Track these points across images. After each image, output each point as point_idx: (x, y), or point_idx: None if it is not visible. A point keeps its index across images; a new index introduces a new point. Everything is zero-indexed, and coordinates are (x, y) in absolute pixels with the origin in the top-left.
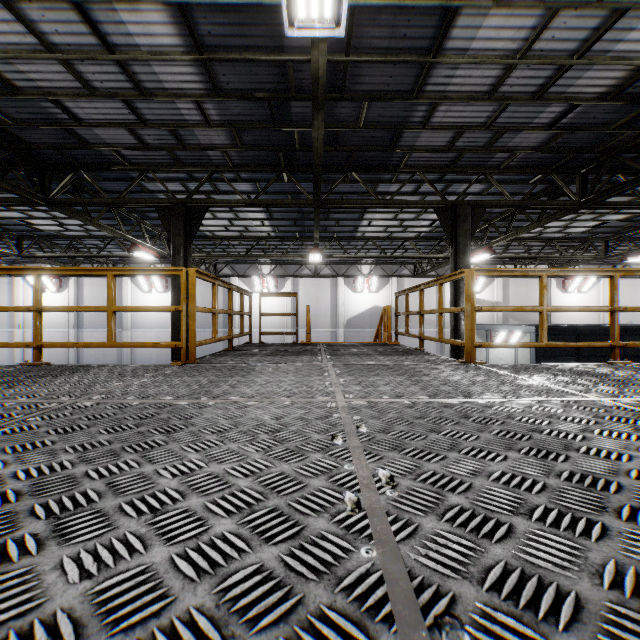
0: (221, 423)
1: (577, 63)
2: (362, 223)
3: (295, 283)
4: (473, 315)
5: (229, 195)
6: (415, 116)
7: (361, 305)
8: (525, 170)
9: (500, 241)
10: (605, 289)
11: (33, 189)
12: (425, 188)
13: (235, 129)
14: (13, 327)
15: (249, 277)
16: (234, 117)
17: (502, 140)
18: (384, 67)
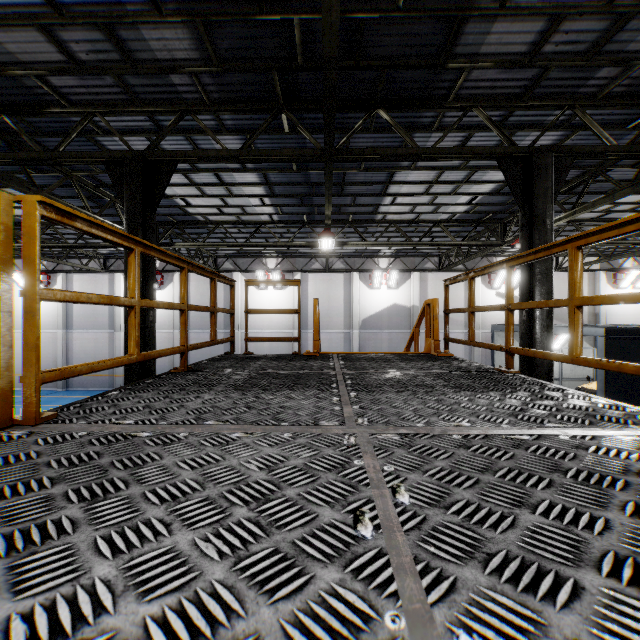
0: None
1: None
2: (384, 200)
3: (304, 279)
4: None
5: None
6: None
7: (378, 303)
8: (633, 101)
9: (565, 218)
10: None
11: None
12: (475, 141)
13: (201, 23)
14: None
15: (253, 272)
16: None
17: (620, 37)
18: None
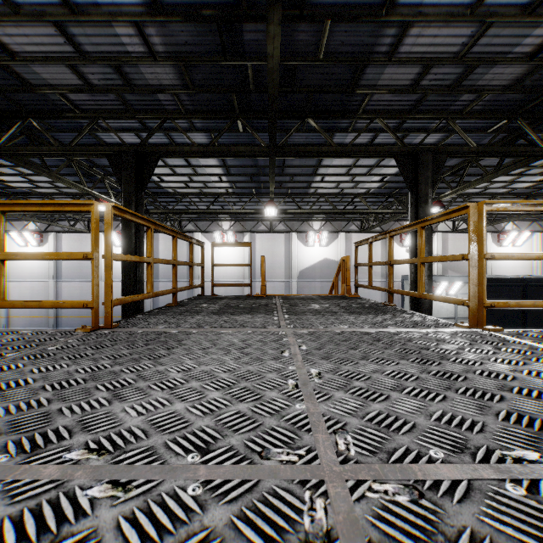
0: None
1: None
2: (315, 179)
3: (252, 238)
4: (482, 264)
5: None
6: (381, 44)
7: (312, 258)
8: (489, 115)
9: (451, 194)
10: (537, 243)
11: None
12: (381, 139)
13: (183, 64)
14: None
15: (211, 232)
16: (181, 47)
17: (472, 77)
18: None
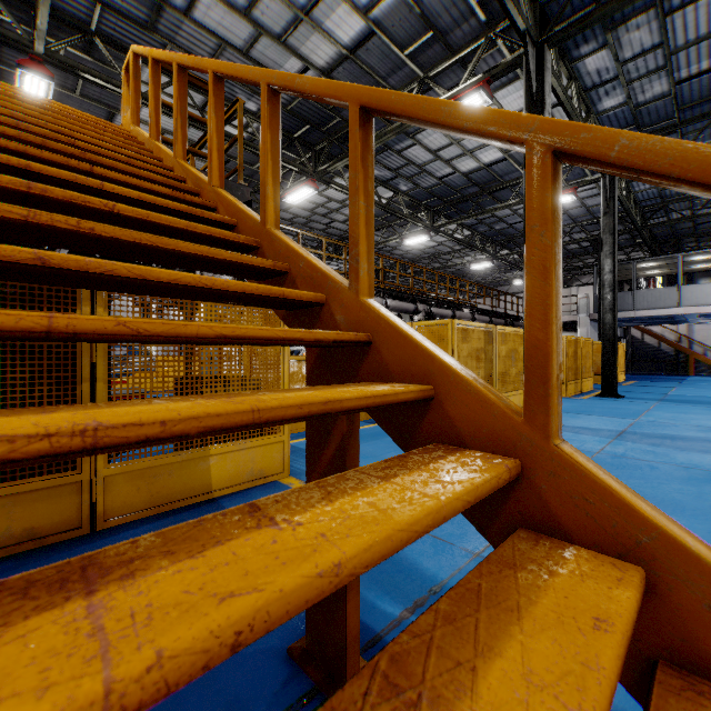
0: None
1: None
2: None
3: None
4: None
5: None
6: None
7: None
8: None
9: None
10: None
11: None
12: None
13: None
14: None
15: None
16: None
17: None
18: None
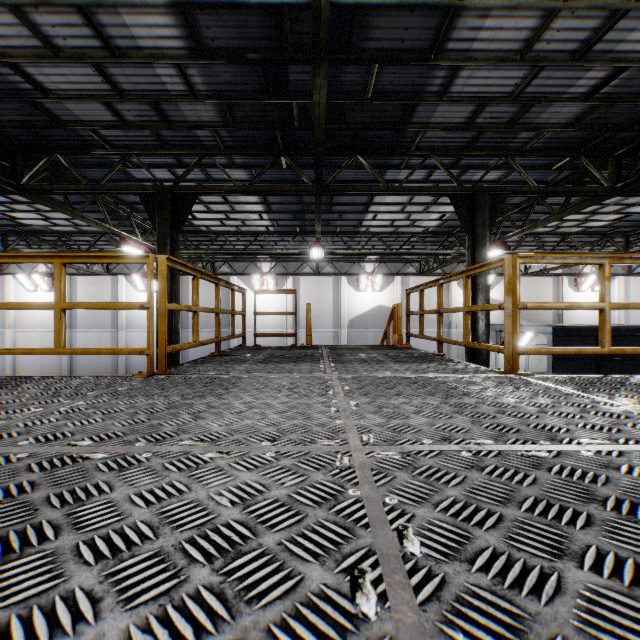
0: (132, 519)
1: (634, 8)
2: (367, 216)
3: (296, 282)
4: (516, 314)
5: (223, 184)
6: (432, 84)
7: (364, 304)
8: (551, 153)
9: (516, 235)
10: (619, 288)
11: (4, 175)
12: (437, 175)
13: (225, 102)
14: (4, 327)
15: (248, 275)
16: (223, 86)
17: (529, 115)
18: (399, 16)
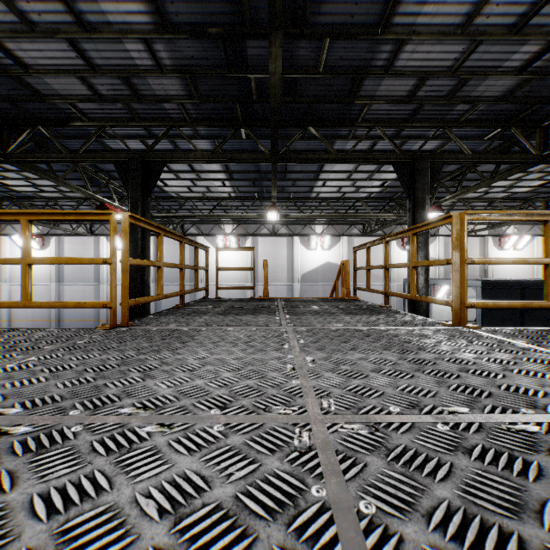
0: (18, 545)
1: None
2: (317, 183)
3: (255, 241)
4: (464, 268)
5: None
6: (378, 59)
7: (315, 261)
8: (484, 124)
9: (450, 199)
10: (538, 247)
11: None
12: (380, 145)
13: (189, 76)
14: (1, 281)
15: (213, 236)
16: (187, 61)
17: (466, 89)
18: None
